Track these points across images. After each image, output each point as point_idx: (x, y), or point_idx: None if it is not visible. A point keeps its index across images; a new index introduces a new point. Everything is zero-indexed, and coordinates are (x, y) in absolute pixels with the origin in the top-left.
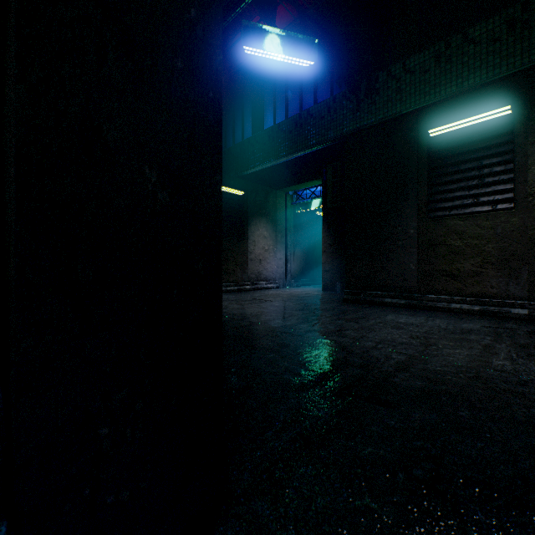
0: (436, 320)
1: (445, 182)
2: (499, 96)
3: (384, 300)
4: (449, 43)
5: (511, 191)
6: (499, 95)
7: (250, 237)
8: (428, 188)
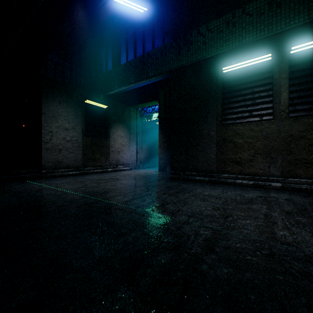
0: (228, 192)
1: (232, 102)
2: (264, 48)
3: (195, 178)
4: (234, 14)
5: (271, 108)
6: (264, 47)
7: (111, 136)
8: (222, 105)
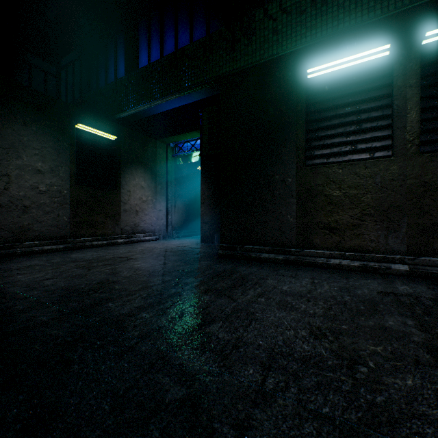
0: (324, 284)
1: (323, 127)
2: (378, 34)
3: (261, 255)
4: None
5: (388, 137)
6: (378, 34)
7: (124, 187)
8: (306, 134)
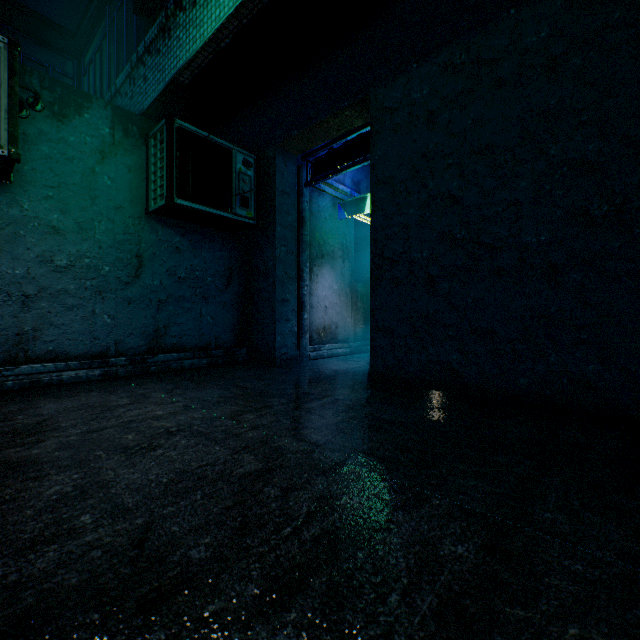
0: None
1: None
2: None
3: None
4: None
5: None
6: None
7: None
8: None
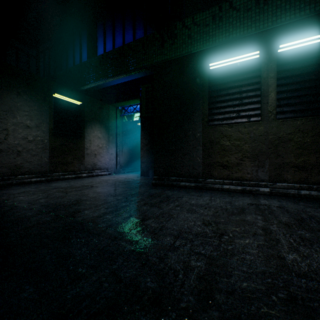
0: (217, 200)
1: (220, 101)
2: (252, 44)
3: (180, 183)
4: (221, 8)
5: (258, 109)
6: (252, 44)
7: (86, 137)
8: (209, 105)
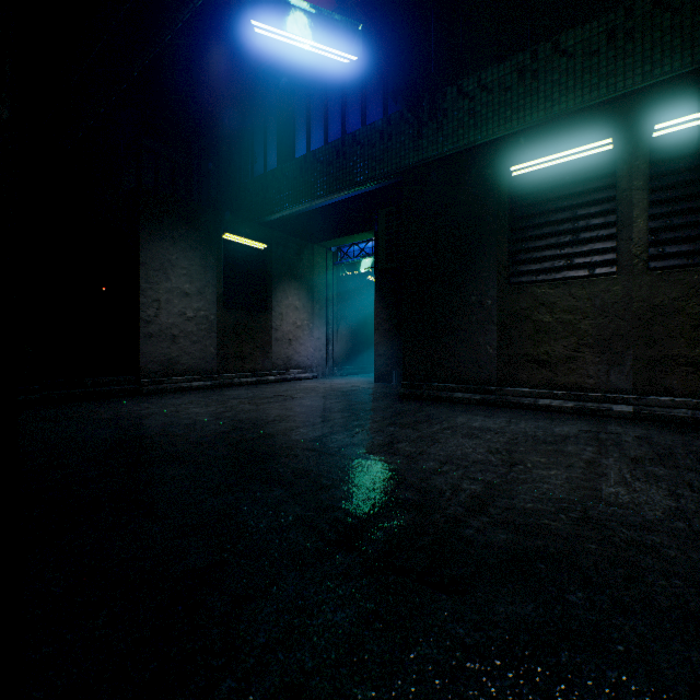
0: (521, 423)
1: (532, 237)
2: (598, 126)
3: (453, 395)
4: (536, 54)
5: (612, 250)
6: (598, 124)
7: (275, 308)
8: (510, 245)
